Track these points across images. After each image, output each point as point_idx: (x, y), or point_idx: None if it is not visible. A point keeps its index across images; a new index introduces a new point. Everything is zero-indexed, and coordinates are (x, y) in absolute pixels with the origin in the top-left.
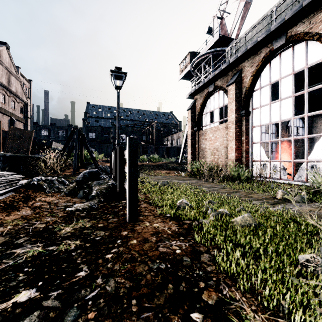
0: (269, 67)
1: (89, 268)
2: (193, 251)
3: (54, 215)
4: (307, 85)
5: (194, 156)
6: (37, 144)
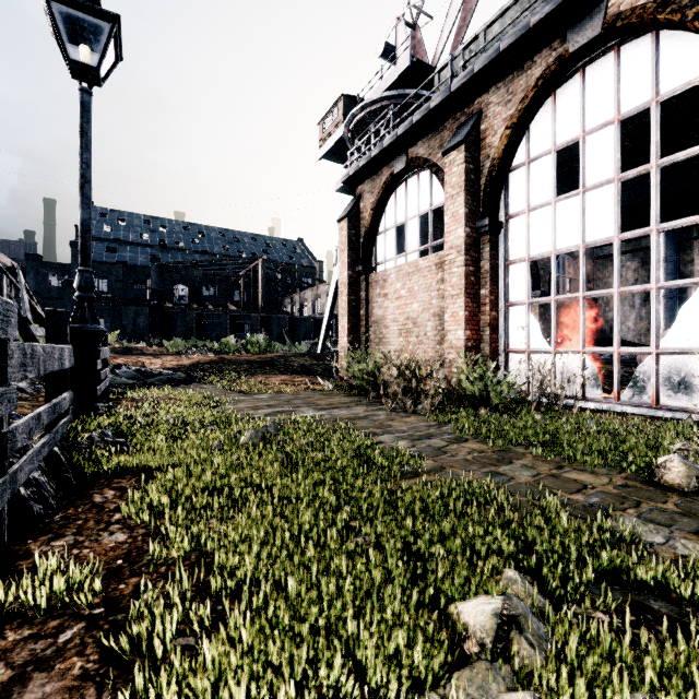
0: (552, 107)
1: None
2: None
3: None
4: (657, 150)
5: (356, 339)
6: None
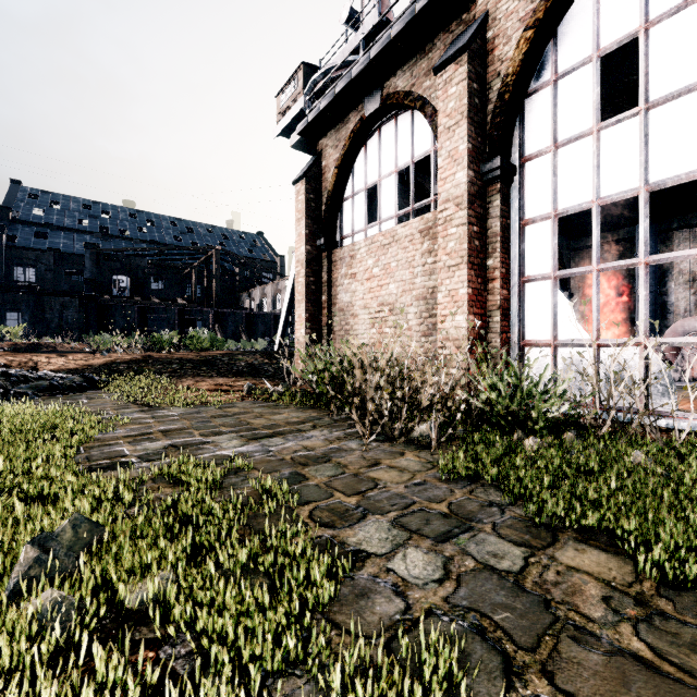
0: None
1: None
2: None
3: None
4: None
5: (316, 331)
6: None
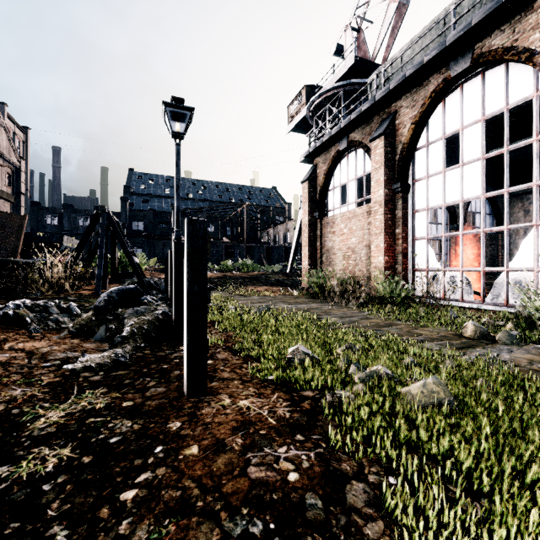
0: (442, 109)
1: (72, 537)
2: (328, 474)
3: (31, 382)
4: (507, 140)
5: (314, 262)
6: (36, 240)
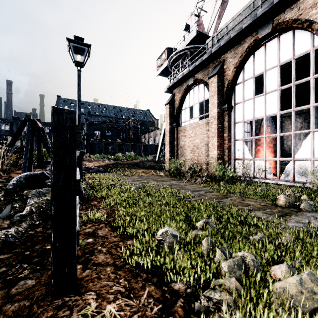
0: (253, 59)
1: None
2: None
3: None
4: (294, 78)
5: (172, 154)
6: None
